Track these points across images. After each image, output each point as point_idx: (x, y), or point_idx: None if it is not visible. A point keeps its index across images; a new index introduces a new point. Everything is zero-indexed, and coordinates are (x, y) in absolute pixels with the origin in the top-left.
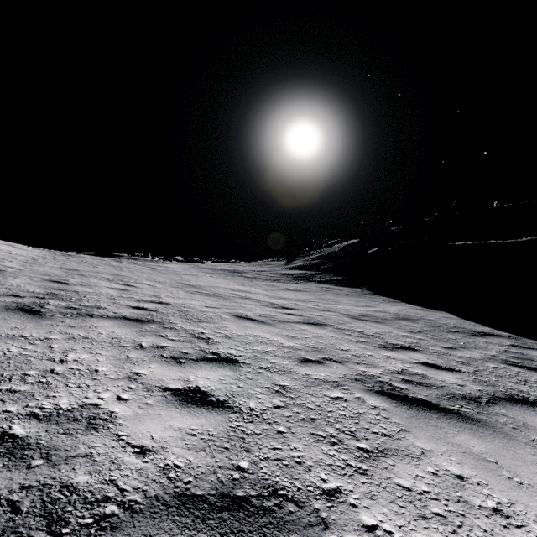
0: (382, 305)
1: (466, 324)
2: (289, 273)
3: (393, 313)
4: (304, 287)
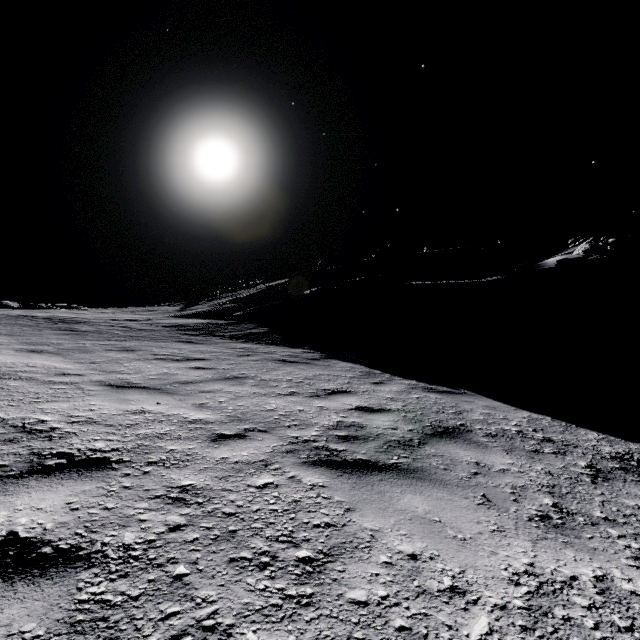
0: (361, 386)
1: (549, 425)
2: (180, 324)
3: (402, 410)
4: (199, 349)
